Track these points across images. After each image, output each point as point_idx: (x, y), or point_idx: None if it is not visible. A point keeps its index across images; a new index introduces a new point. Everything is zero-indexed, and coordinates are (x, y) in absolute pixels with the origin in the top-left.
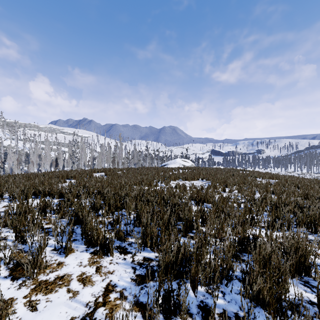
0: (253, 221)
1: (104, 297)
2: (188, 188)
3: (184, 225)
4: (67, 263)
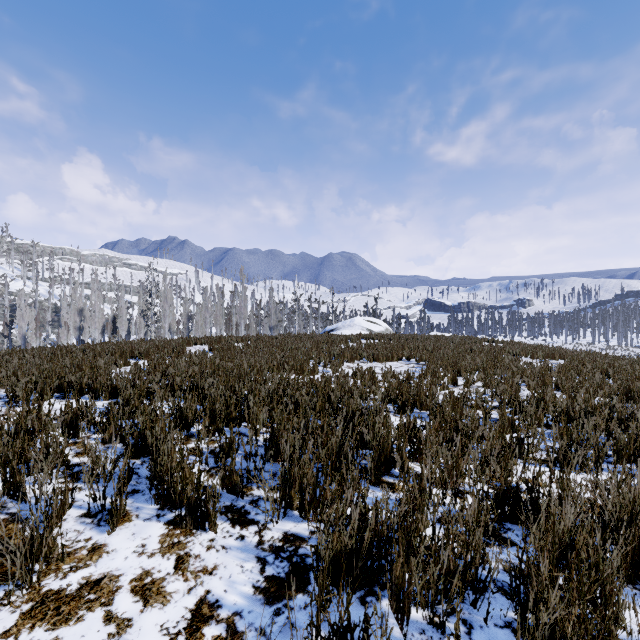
0: (521, 449)
1: (190, 636)
2: (380, 377)
3: (374, 458)
4: (112, 547)
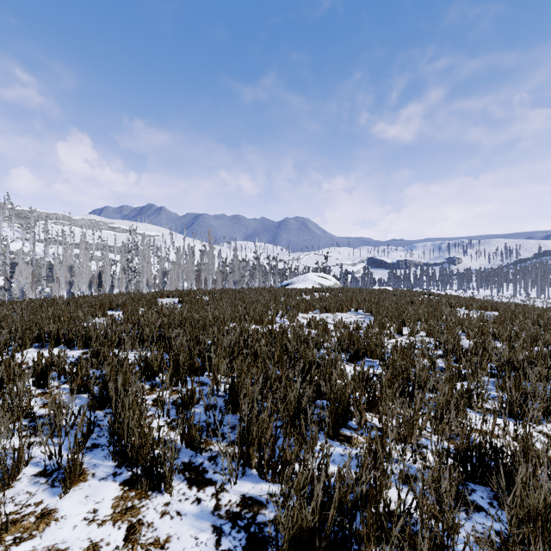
0: (470, 399)
1: None
2: (332, 327)
3: (332, 412)
4: (62, 513)
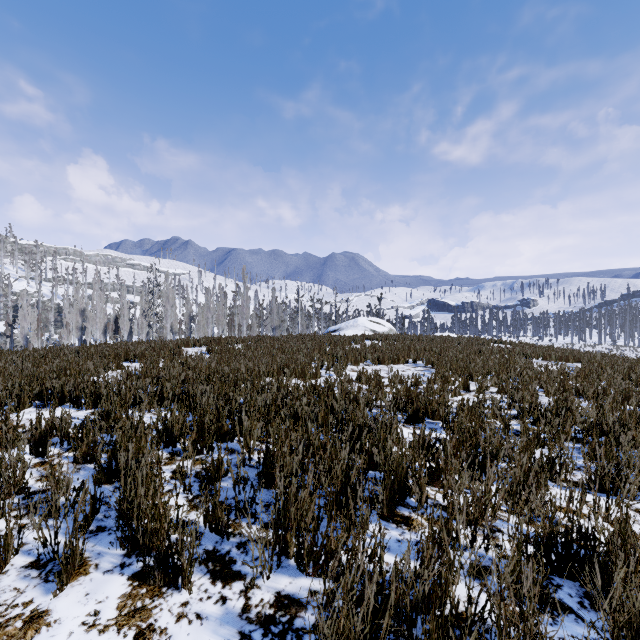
0: (552, 470)
1: None
2: (386, 381)
3: (386, 487)
4: (55, 615)
